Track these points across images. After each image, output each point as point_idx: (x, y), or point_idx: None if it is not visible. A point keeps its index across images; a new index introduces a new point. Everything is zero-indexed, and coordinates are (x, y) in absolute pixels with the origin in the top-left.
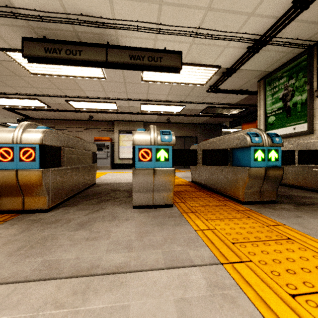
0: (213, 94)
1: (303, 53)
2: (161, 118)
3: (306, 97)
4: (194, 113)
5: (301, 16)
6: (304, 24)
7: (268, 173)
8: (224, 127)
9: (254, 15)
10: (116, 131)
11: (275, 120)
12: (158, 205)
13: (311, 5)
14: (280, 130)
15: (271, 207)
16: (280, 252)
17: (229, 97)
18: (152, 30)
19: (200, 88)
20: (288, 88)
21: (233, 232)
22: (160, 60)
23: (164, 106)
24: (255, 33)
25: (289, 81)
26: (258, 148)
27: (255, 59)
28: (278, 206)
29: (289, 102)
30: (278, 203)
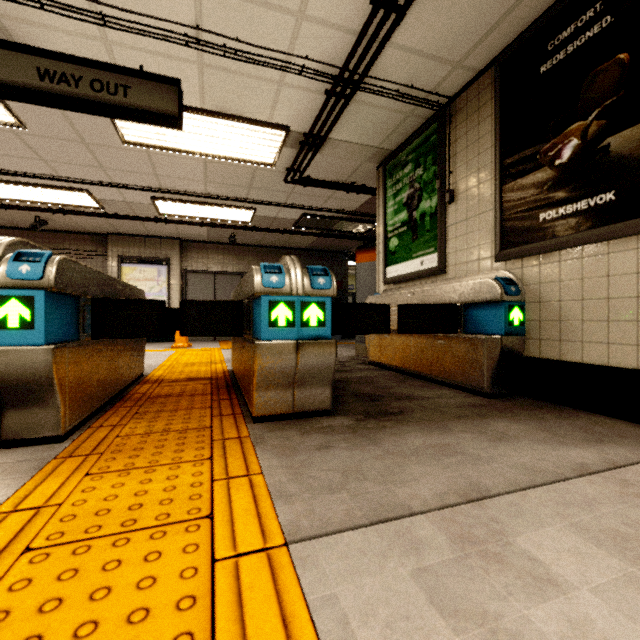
0: (304, 189)
1: (432, 118)
2: (216, 232)
3: (436, 202)
4: (282, 226)
5: (402, 38)
6: (413, 56)
7: (302, 353)
8: (352, 259)
9: (307, 17)
10: (112, 257)
11: (397, 246)
12: (18, 440)
13: (410, 17)
14: (405, 265)
15: (303, 427)
16: (118, 566)
17: (338, 197)
18: (82, 13)
19: (269, 172)
20: (415, 185)
21: (92, 511)
22: (124, 92)
23: (210, 207)
24: (327, 61)
25: (416, 170)
26: (279, 298)
27: (353, 121)
28: (324, 422)
29: (416, 212)
30: (333, 415)
